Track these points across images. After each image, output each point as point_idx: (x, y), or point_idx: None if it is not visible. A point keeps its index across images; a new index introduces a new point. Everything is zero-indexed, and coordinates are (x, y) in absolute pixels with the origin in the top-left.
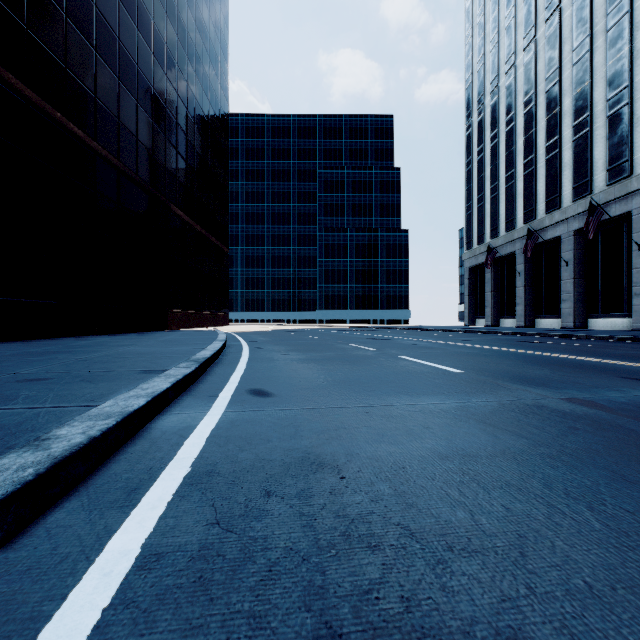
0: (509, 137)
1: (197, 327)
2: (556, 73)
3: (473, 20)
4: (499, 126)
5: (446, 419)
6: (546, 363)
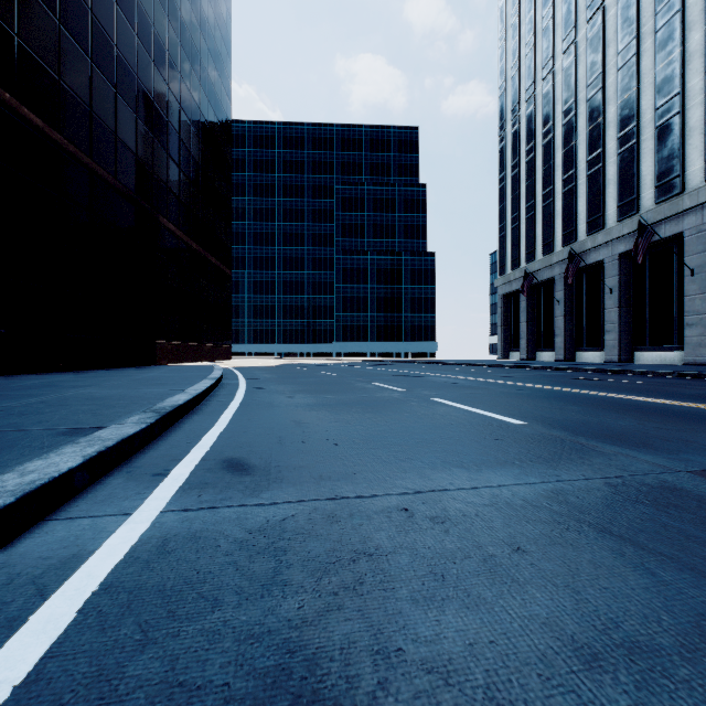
0: (547, 150)
1: (193, 361)
2: (599, 79)
3: (507, 21)
4: (536, 138)
5: (542, 525)
6: (622, 408)
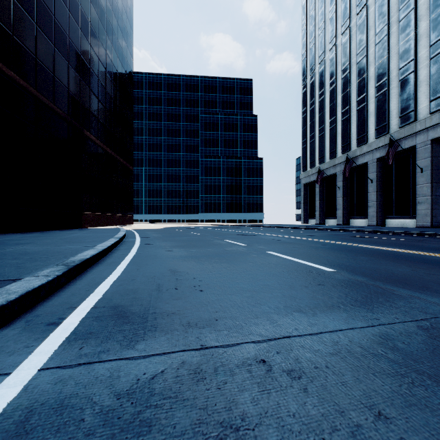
0: (332, 94)
1: (107, 225)
2: (364, 50)
3: (307, 13)
4: (325, 86)
5: (389, 378)
6: (394, 258)
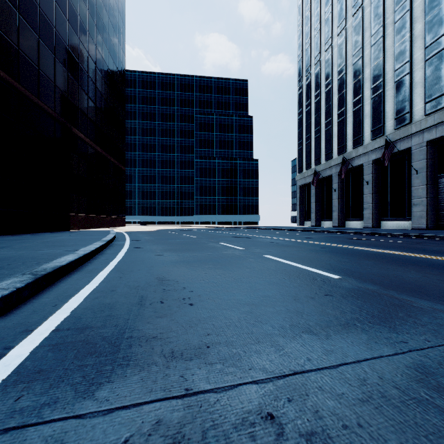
0: (328, 95)
1: (97, 228)
2: (360, 51)
3: (303, 14)
4: (321, 88)
5: None
6: (400, 262)
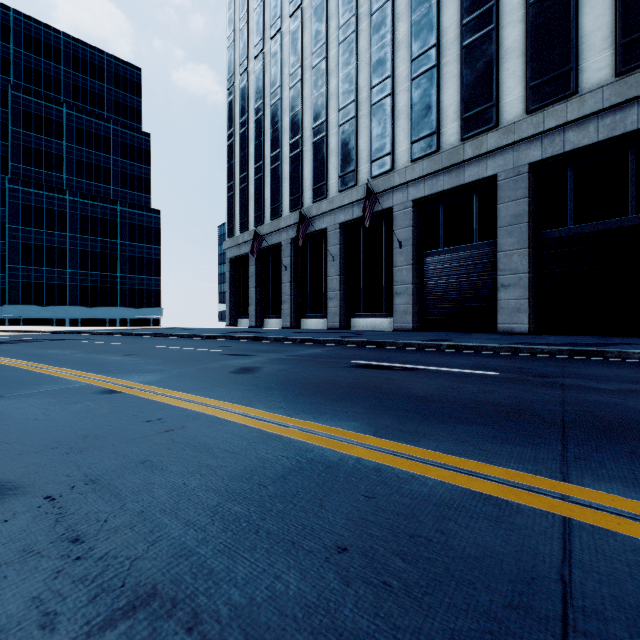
0: (275, 111)
1: None
2: (323, 49)
3: None
4: (264, 98)
5: None
6: None
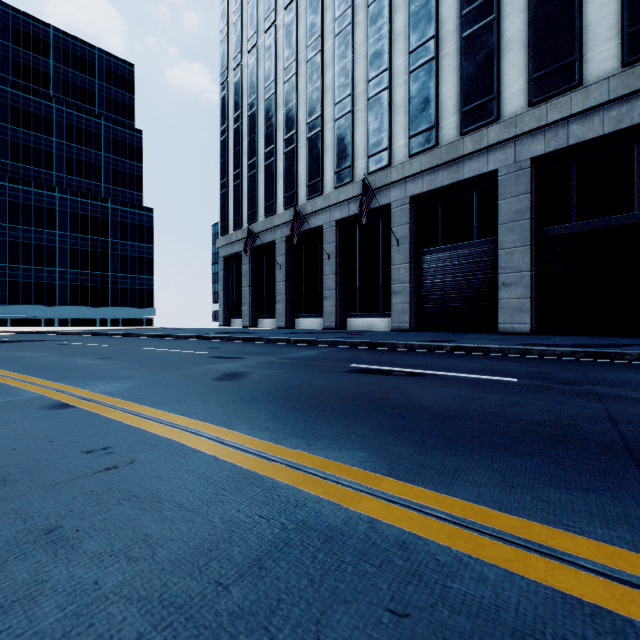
0: (269, 106)
1: None
2: (319, 42)
3: None
4: (258, 92)
5: None
6: None
